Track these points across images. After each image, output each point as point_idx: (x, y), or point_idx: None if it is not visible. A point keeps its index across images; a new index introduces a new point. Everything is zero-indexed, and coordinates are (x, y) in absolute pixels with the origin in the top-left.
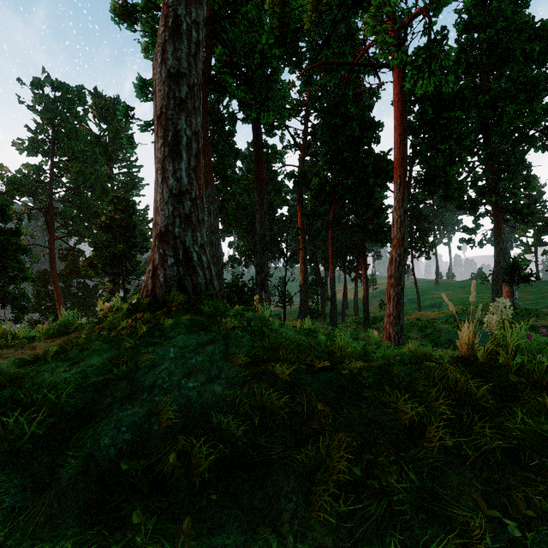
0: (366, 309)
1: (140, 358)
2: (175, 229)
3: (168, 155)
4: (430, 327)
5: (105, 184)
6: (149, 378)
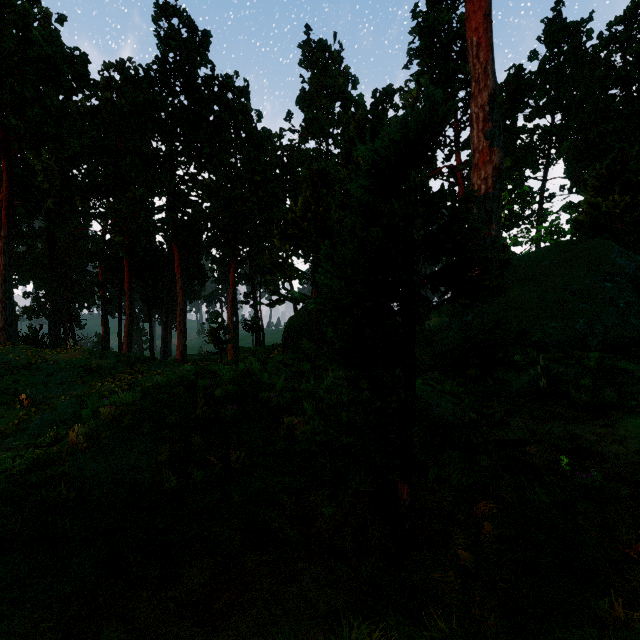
0: (152, 352)
1: (3, 351)
2: (6, 327)
3: (3, 310)
4: None
5: None
6: (7, 353)
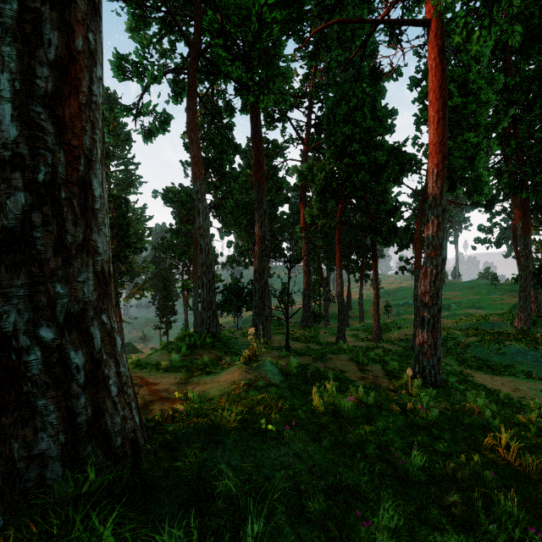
0: (377, 317)
1: None
2: None
3: None
4: (450, 340)
5: None
6: None
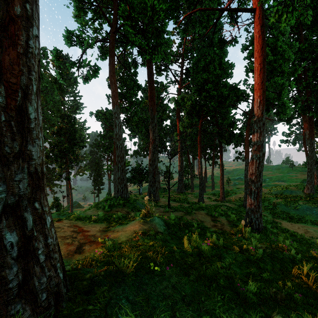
0: (222, 187)
1: None
2: None
3: None
4: (266, 200)
5: (59, 107)
6: None
